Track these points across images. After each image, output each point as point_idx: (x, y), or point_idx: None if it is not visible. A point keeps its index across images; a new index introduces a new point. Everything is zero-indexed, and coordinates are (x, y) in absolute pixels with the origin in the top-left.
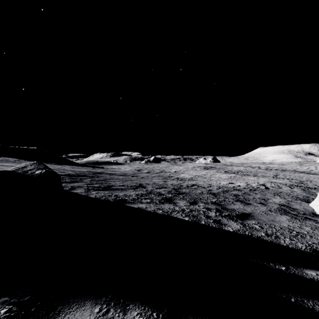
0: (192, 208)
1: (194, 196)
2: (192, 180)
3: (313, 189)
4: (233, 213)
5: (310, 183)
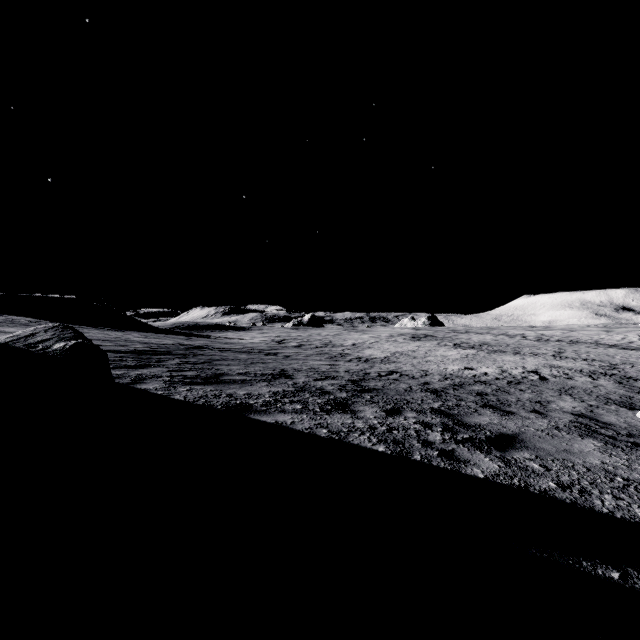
0: (392, 422)
1: (395, 395)
2: (389, 361)
3: (639, 381)
4: (479, 433)
5: (632, 369)
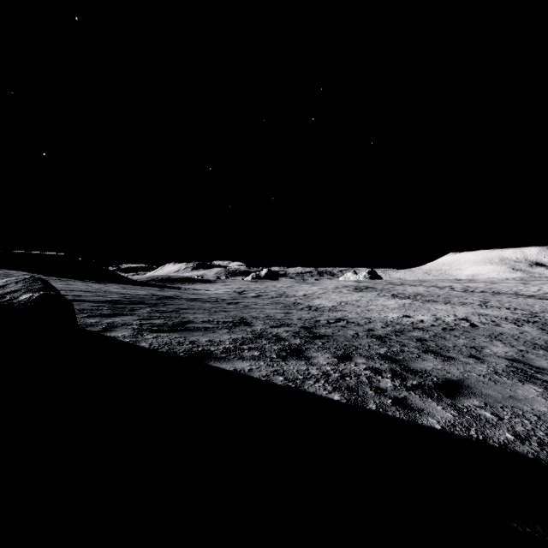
0: (344, 369)
1: (344, 342)
2: (336, 310)
3: None
4: (426, 379)
5: None
